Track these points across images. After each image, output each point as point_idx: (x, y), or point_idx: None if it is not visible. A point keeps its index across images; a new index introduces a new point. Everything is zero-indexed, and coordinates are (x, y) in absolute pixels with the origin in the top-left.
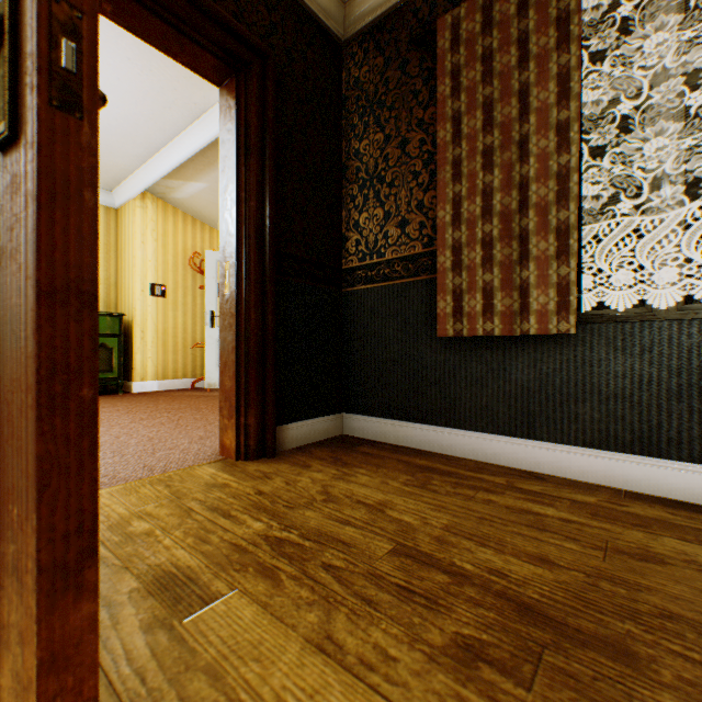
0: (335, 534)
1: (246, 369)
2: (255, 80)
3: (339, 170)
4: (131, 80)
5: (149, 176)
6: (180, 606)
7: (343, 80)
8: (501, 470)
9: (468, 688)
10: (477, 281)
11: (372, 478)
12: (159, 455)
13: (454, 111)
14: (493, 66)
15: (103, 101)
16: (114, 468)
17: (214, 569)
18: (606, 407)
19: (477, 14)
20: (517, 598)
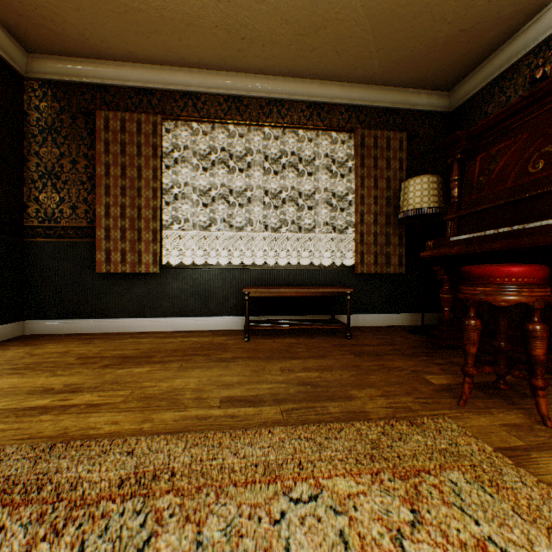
0: (46, 361)
1: None
2: None
3: (22, 160)
4: None
5: None
6: None
7: (26, 101)
8: (131, 333)
9: (107, 369)
10: (119, 247)
11: (59, 346)
12: None
13: (107, 161)
14: (127, 150)
15: None
16: None
17: None
18: (172, 301)
19: (119, 122)
20: (125, 356)
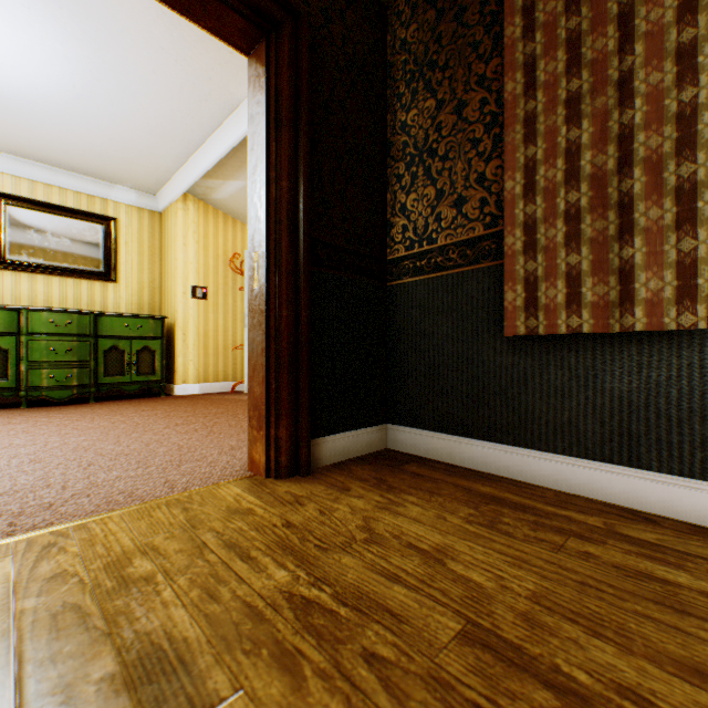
0: (379, 598)
1: (276, 373)
2: (286, 42)
3: (383, 147)
4: (166, 73)
5: (189, 176)
6: None
7: (388, 45)
8: (592, 505)
9: None
10: (558, 264)
11: (424, 510)
12: (184, 468)
13: (526, 55)
14: None
15: None
16: (134, 483)
17: (216, 648)
18: None
19: None
20: None
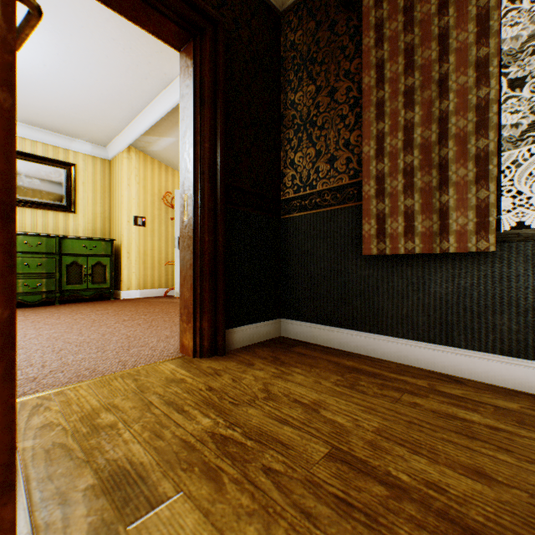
0: (274, 434)
1: (200, 282)
2: (208, 43)
3: (278, 118)
4: (116, 57)
5: (132, 133)
6: (127, 508)
7: (281, 44)
8: (421, 372)
9: None
10: (399, 206)
11: (306, 378)
12: (132, 352)
13: (378, 59)
14: (413, 15)
15: (37, 11)
16: (95, 362)
17: (163, 468)
18: (524, 319)
19: None
20: (461, 520)
